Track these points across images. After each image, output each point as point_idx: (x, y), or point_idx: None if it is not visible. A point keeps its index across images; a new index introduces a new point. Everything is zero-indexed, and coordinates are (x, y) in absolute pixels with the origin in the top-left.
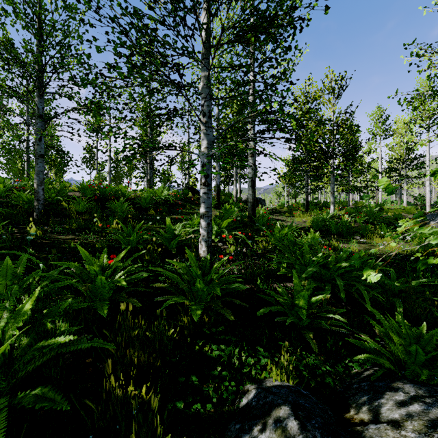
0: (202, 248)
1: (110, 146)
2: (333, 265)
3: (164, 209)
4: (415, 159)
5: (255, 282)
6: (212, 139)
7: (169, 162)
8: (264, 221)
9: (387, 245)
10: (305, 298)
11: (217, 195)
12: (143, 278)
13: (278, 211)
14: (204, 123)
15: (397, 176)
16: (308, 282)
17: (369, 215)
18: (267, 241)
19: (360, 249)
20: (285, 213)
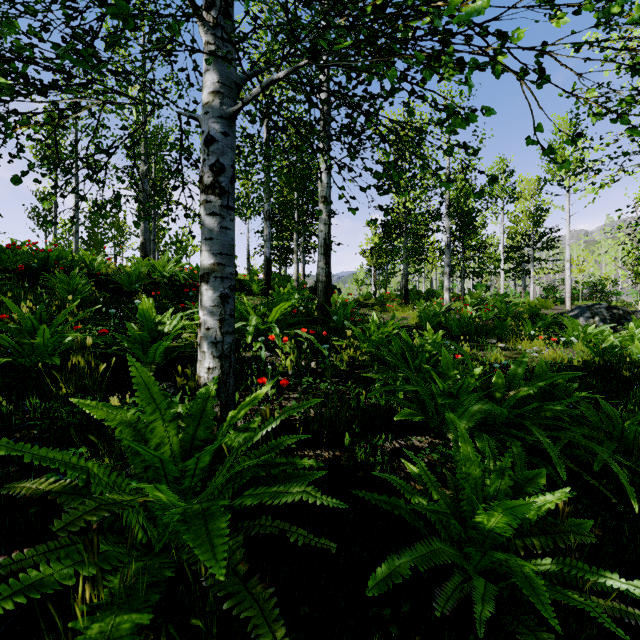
0: (205, 360)
1: (77, 187)
2: (503, 393)
3: (167, 294)
4: (544, 234)
5: (342, 439)
6: (234, 78)
7: (128, 147)
8: (346, 313)
9: (541, 352)
10: (513, 512)
11: (266, 275)
12: (5, 457)
13: (362, 304)
14: (210, 26)
15: (523, 257)
16: (486, 446)
17: (498, 309)
18: (357, 348)
19: (505, 359)
20: (374, 306)
